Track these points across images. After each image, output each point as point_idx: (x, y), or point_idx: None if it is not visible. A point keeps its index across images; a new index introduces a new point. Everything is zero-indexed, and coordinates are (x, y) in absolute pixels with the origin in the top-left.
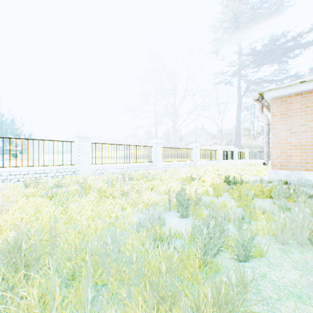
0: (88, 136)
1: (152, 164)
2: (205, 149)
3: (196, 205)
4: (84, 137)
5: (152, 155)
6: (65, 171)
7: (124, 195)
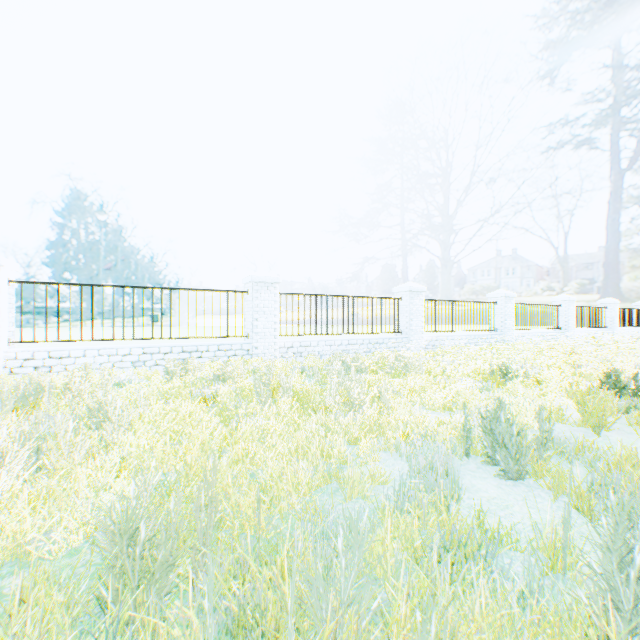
0: (273, 280)
1: (401, 336)
2: (528, 304)
3: (541, 449)
4: (266, 283)
5: (401, 318)
6: (232, 349)
7: (351, 407)
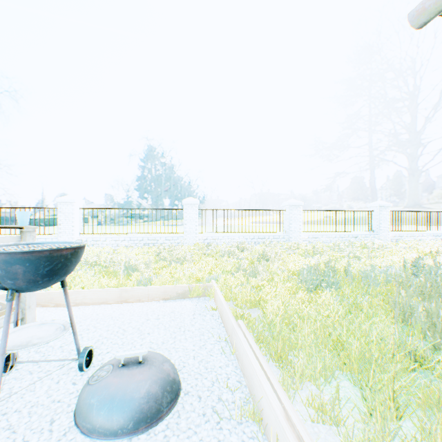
0: (299, 204)
1: (373, 233)
2: None
3: None
4: (295, 205)
5: (373, 222)
6: (279, 238)
7: (356, 258)
